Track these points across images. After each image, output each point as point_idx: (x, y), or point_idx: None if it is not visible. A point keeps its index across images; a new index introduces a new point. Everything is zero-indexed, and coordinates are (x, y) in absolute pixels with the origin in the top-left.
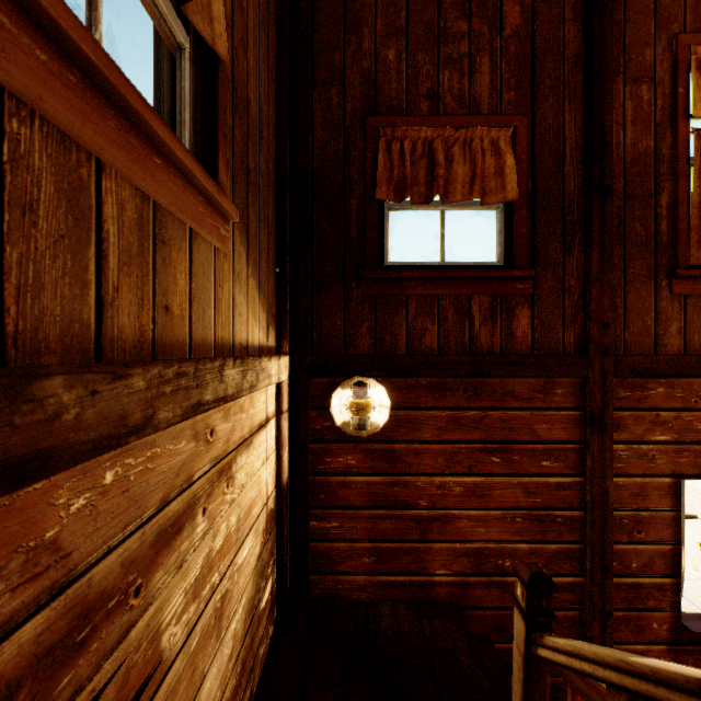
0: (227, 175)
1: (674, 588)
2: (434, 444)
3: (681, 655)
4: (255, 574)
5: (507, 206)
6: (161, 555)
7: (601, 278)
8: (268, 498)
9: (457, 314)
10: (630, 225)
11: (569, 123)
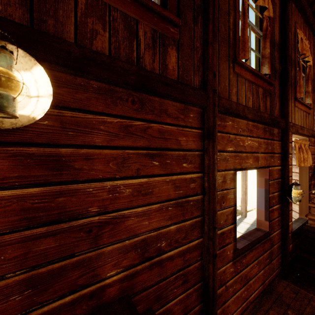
0: None
1: (234, 229)
2: (105, 149)
3: (236, 263)
4: None
5: None
6: None
7: (213, 44)
8: None
9: (126, 31)
10: (220, 25)
11: None
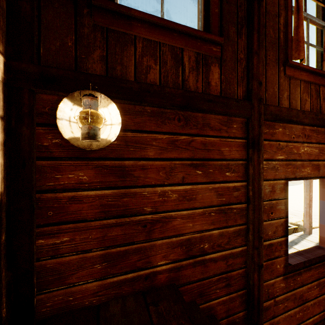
0: None
1: (285, 243)
2: (156, 161)
3: (288, 279)
4: None
5: None
6: None
7: (258, 53)
8: None
9: (173, 60)
10: (268, 29)
11: None
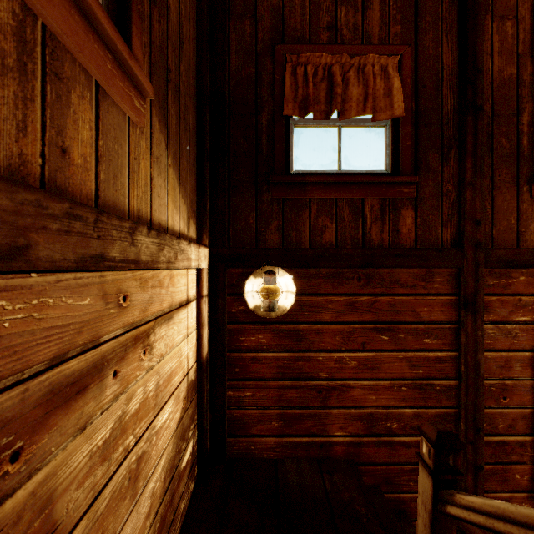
0: (144, 58)
1: (533, 445)
2: (332, 324)
3: None
4: (176, 437)
5: (394, 123)
6: (55, 416)
7: (474, 183)
8: (189, 370)
9: (352, 214)
10: (497, 139)
11: (446, 53)
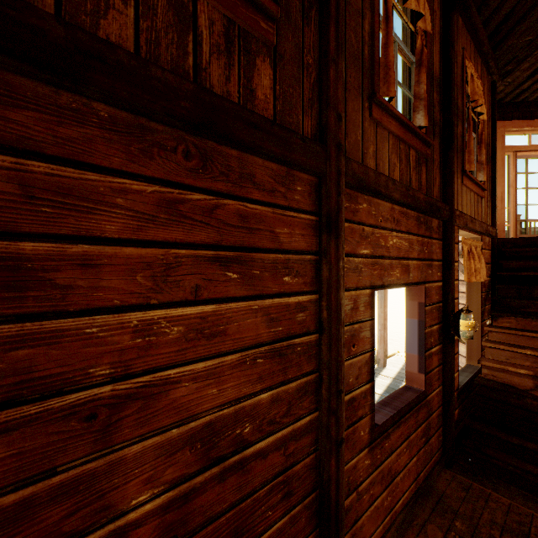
0: None
1: (371, 391)
2: (127, 246)
3: (375, 450)
4: None
5: None
6: None
7: (337, 62)
8: None
9: (173, 13)
10: (349, 31)
11: None
